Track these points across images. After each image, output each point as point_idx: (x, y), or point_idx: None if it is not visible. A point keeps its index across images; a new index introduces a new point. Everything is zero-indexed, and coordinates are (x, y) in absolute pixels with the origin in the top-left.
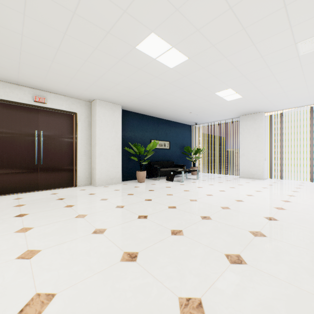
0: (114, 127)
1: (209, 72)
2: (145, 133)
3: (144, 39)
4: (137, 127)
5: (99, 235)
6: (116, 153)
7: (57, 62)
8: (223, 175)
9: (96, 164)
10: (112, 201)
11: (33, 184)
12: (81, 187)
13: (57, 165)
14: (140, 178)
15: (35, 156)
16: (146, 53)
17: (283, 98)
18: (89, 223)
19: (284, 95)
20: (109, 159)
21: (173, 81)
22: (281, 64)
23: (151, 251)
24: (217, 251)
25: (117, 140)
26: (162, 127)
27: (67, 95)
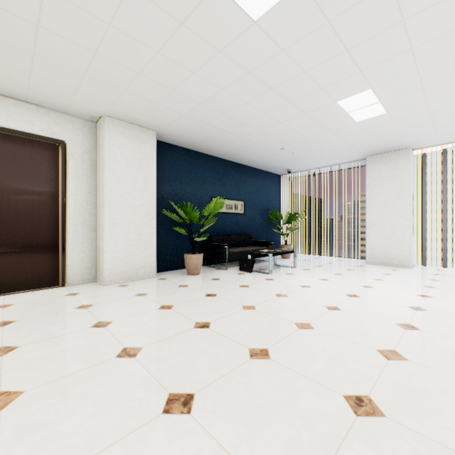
0: (142, 171)
1: (340, 37)
2: (203, 186)
3: None
4: (187, 175)
5: None
6: (146, 220)
7: None
8: (336, 259)
9: (105, 242)
10: (118, 330)
11: None
12: (73, 286)
13: (21, 243)
14: (191, 268)
15: None
16: None
17: None
18: None
19: None
20: (131, 231)
21: (256, 67)
22: None
23: None
24: None
25: (149, 195)
26: (231, 176)
27: (44, 104)
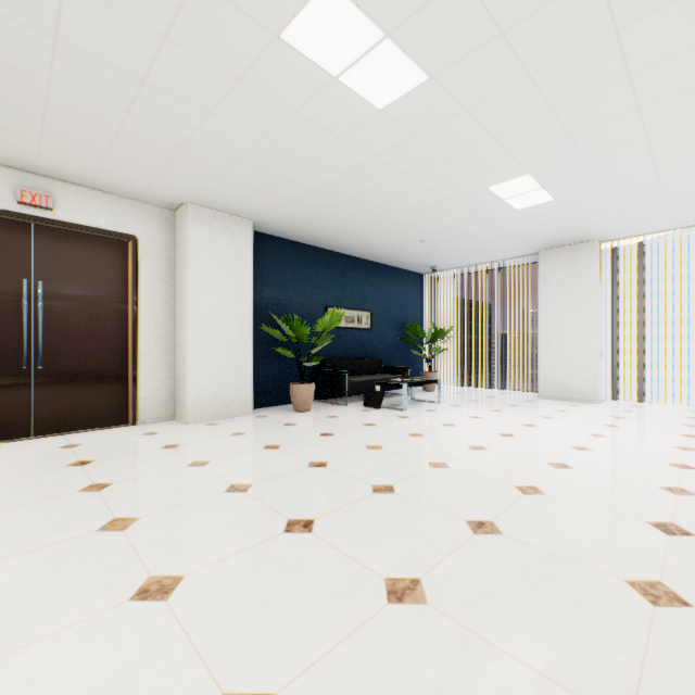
0: (234, 274)
1: (481, 124)
2: (314, 291)
3: (305, 8)
4: (293, 277)
5: (153, 606)
6: (239, 339)
7: (63, 84)
8: (499, 392)
9: (188, 367)
10: (220, 469)
11: (16, 420)
12: (147, 425)
13: (83, 369)
14: (300, 402)
15: (23, 346)
16: (312, 57)
17: (654, 204)
18: (134, 555)
19: (658, 196)
20: (220, 354)
21: (383, 152)
22: (676, 99)
23: (322, 688)
24: (555, 687)
25: (243, 306)
26: (353, 276)
27: (112, 190)
